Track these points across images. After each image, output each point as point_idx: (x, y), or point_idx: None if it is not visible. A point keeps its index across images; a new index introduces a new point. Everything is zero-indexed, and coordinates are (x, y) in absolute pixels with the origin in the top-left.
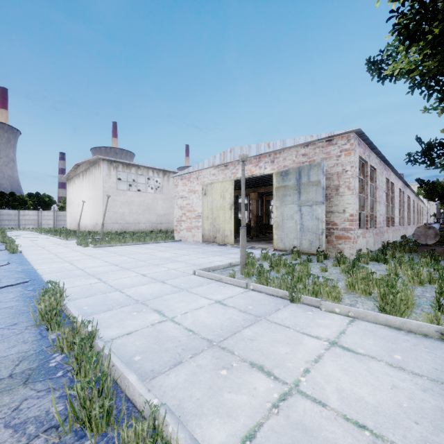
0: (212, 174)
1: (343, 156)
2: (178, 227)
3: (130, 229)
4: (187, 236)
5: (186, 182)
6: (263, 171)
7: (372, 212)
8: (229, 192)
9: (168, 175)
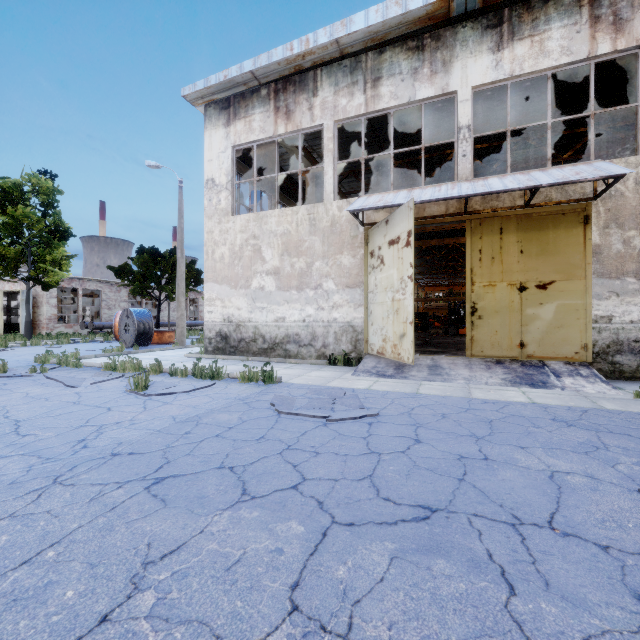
0: None
1: None
2: None
3: None
4: None
5: None
6: (17, 289)
7: (100, 314)
8: (1, 300)
9: None
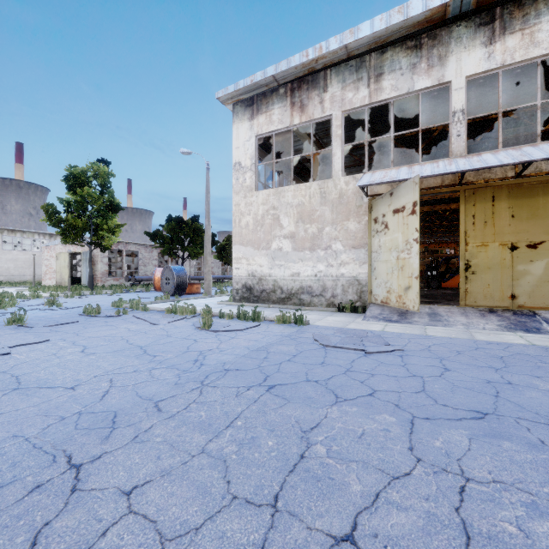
0: (61, 248)
1: (99, 249)
2: (45, 278)
3: (16, 280)
4: (49, 283)
5: (49, 251)
6: (79, 251)
7: (138, 270)
8: (67, 259)
9: (55, 237)
